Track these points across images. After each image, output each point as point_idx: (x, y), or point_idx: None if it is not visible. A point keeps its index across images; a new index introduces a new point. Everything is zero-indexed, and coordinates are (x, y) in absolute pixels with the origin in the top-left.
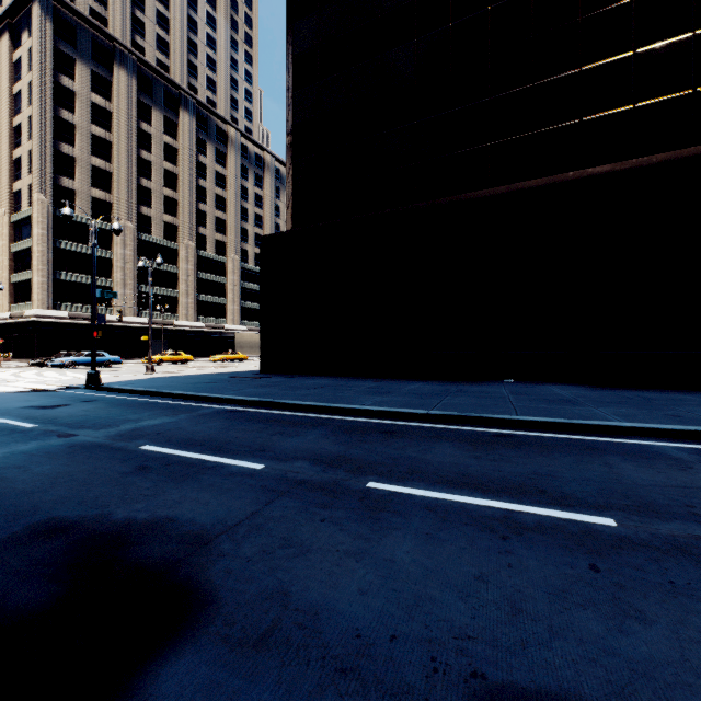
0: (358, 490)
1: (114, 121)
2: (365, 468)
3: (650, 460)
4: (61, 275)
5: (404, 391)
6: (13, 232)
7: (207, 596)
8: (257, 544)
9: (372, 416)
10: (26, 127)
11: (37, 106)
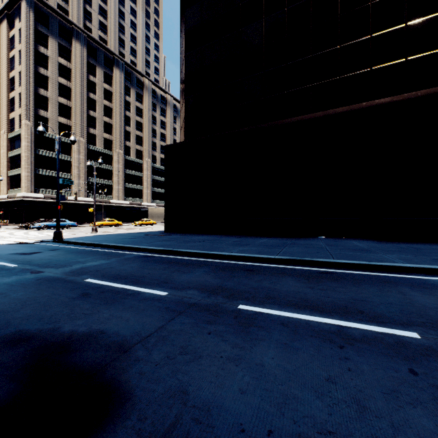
0: (233, 310)
1: (72, 74)
2: (236, 295)
3: (429, 290)
4: (39, 171)
5: (257, 243)
6: (9, 144)
7: (125, 394)
8: (163, 352)
9: (238, 260)
10: (18, 78)
11: (24, 65)
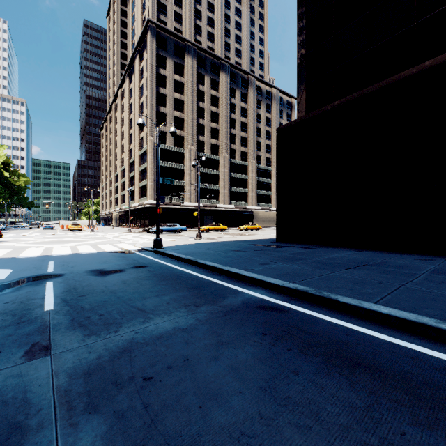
0: None
1: (185, 88)
2: None
3: None
4: None
5: None
6: (140, 160)
7: None
8: None
9: None
10: (145, 102)
11: (149, 88)
